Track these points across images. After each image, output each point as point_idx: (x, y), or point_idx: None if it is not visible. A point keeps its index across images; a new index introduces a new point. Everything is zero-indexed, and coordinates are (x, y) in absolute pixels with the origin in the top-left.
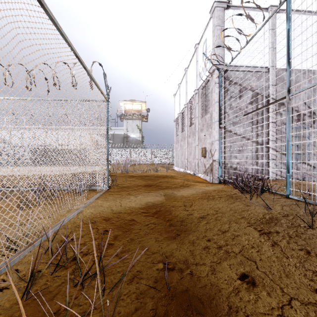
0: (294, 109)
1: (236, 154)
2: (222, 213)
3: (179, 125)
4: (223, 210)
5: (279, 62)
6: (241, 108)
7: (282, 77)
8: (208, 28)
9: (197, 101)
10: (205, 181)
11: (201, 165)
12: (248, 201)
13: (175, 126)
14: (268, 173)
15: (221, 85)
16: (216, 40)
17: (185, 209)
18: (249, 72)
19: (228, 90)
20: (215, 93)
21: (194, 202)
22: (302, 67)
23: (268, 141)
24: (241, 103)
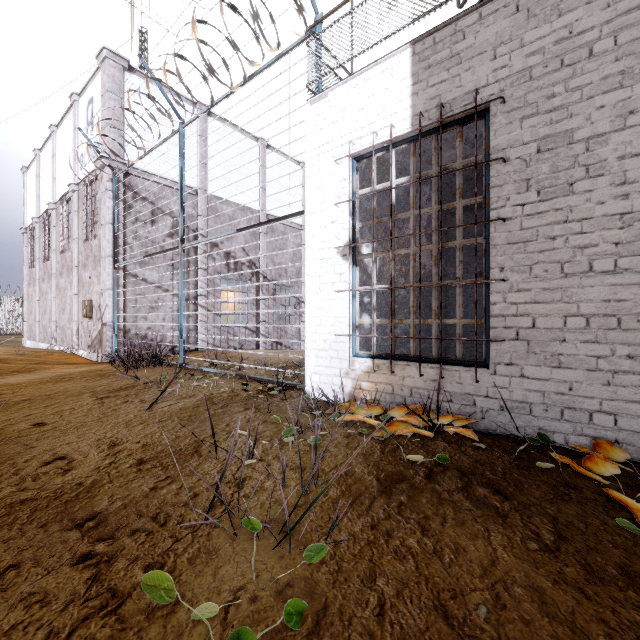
0: (231, 255)
1: (136, 314)
2: (65, 392)
3: (36, 243)
4: (70, 389)
5: (211, 186)
6: (156, 240)
7: (215, 207)
8: (97, 83)
9: (77, 208)
10: (89, 362)
11: (84, 333)
12: (122, 377)
13: (27, 243)
14: (197, 341)
15: (117, 197)
16: (107, 115)
17: (1, 396)
18: (169, 187)
19: (132, 208)
20: (106, 207)
21: (27, 387)
22: (241, 202)
23: (196, 296)
24: (155, 233)
